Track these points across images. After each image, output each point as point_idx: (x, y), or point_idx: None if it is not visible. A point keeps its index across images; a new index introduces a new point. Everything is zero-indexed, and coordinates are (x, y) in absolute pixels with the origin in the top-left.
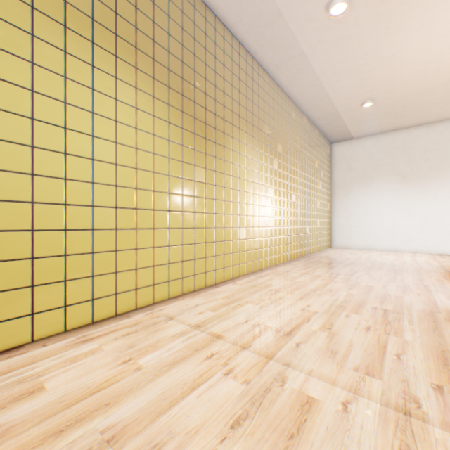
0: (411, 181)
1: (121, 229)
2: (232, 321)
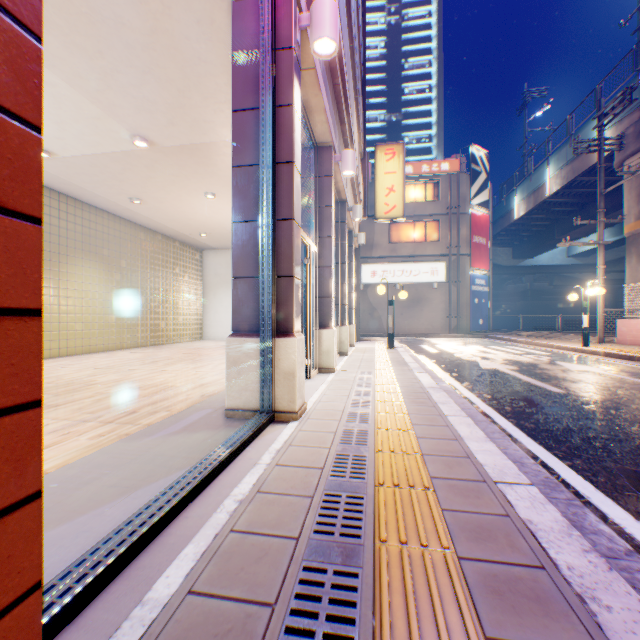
0: None
1: None
2: (52, 364)
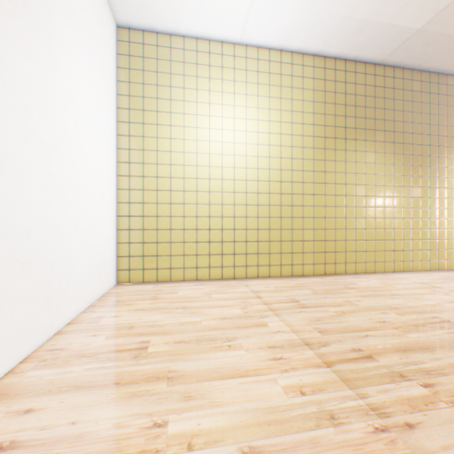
0: None
1: (366, 229)
2: (447, 285)
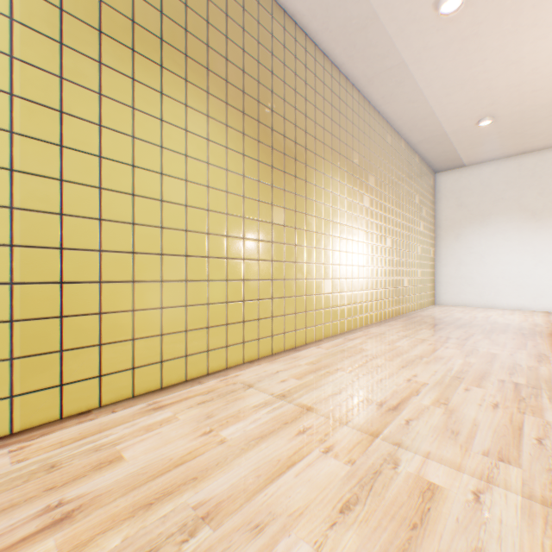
0: (544, 218)
1: (191, 281)
2: (323, 392)
